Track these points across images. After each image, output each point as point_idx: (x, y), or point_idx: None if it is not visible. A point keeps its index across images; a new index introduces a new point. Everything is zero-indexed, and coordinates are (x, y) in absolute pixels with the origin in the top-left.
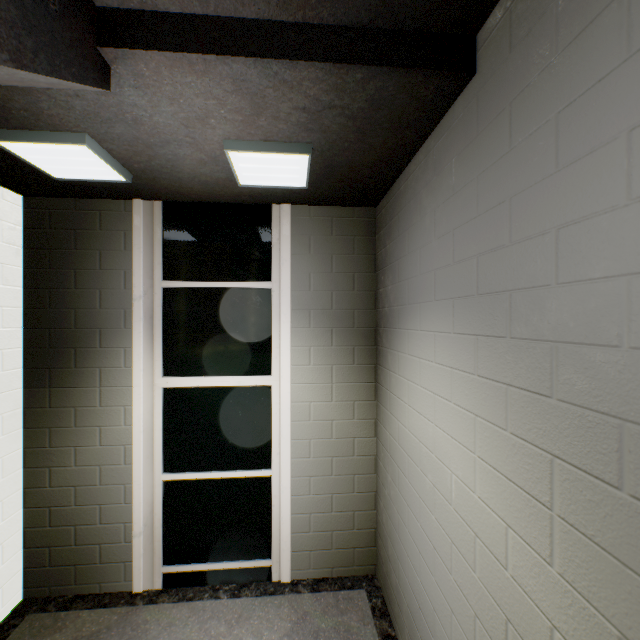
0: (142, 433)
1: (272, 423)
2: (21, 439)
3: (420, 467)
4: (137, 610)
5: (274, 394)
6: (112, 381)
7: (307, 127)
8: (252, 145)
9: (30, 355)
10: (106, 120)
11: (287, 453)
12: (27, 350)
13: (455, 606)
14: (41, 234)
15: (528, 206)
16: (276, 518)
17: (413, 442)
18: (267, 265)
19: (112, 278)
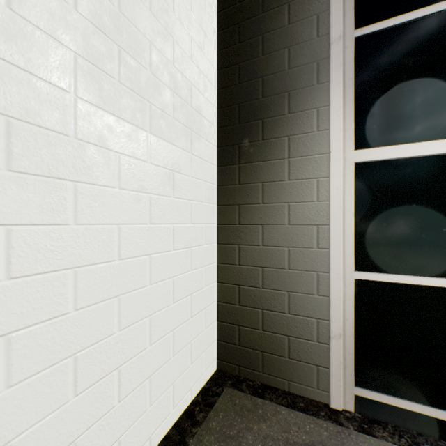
0: (340, 210)
1: None
2: (215, 215)
3: None
4: (350, 435)
5: None
6: (301, 150)
7: None
8: None
9: (221, 134)
10: None
11: None
12: (219, 130)
13: None
14: (230, 12)
15: None
16: None
17: None
18: None
19: (301, 30)
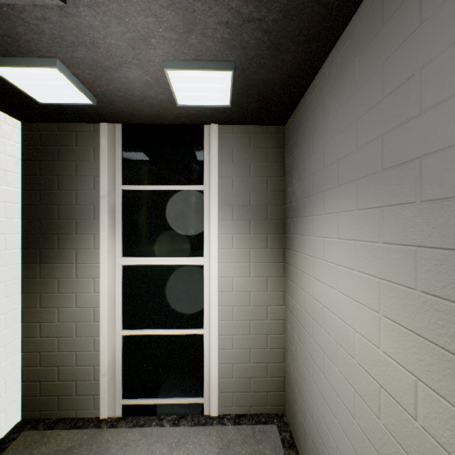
0: (106, 298)
1: (204, 293)
2: (20, 301)
3: (324, 327)
4: (102, 432)
5: (205, 271)
6: (85, 259)
7: (230, 44)
8: (186, 64)
9: (26, 239)
10: (70, 44)
11: (215, 316)
12: (24, 235)
13: (358, 447)
14: (34, 150)
15: (443, 69)
16: (207, 366)
17: (317, 307)
18: (200, 172)
19: (85, 182)
